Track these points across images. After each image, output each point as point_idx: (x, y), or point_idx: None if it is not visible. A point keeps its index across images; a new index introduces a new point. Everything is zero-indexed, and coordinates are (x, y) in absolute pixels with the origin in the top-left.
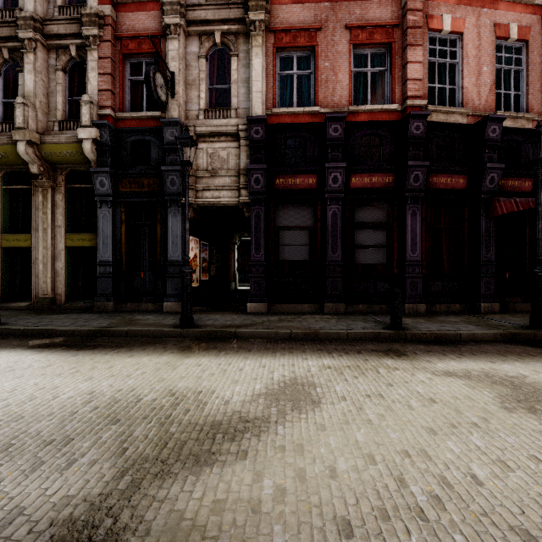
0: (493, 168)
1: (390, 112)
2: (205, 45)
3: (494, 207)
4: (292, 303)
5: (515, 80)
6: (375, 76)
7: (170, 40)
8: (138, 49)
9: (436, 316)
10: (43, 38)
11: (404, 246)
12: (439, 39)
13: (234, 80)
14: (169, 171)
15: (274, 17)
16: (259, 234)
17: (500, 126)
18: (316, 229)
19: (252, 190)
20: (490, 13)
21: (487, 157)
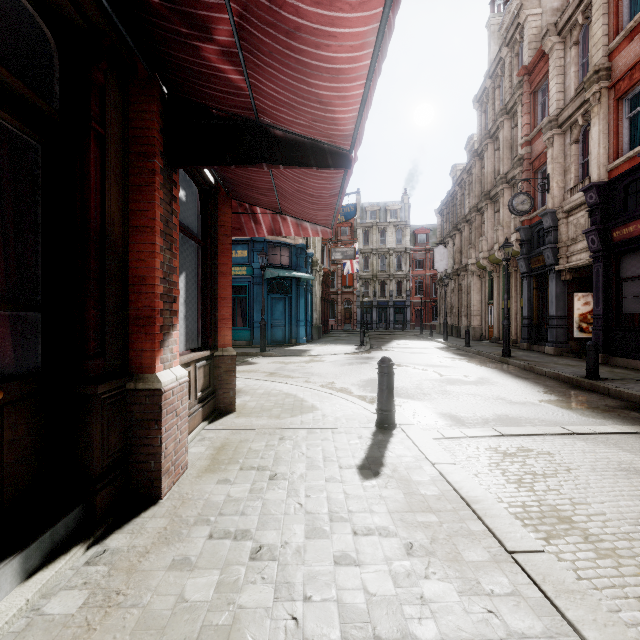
0: None
1: None
2: (573, 133)
3: None
4: (628, 358)
5: None
6: None
7: (547, 151)
8: (538, 165)
9: None
10: (506, 185)
11: None
12: None
13: (590, 151)
14: (544, 249)
15: (614, 71)
16: (598, 289)
17: None
18: None
19: (591, 250)
20: None
21: None
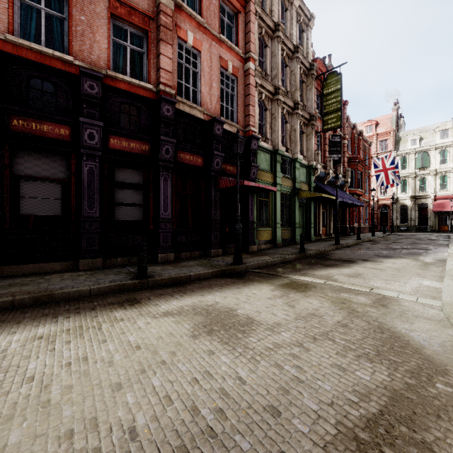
0: (218, 155)
1: (147, 90)
2: None
3: (219, 182)
4: (38, 263)
5: (231, 100)
6: (135, 54)
7: None
8: None
9: (181, 262)
10: None
11: (158, 205)
12: (186, 48)
13: None
14: None
15: None
16: None
17: (222, 127)
18: (70, 184)
19: None
20: (218, 47)
21: (215, 147)
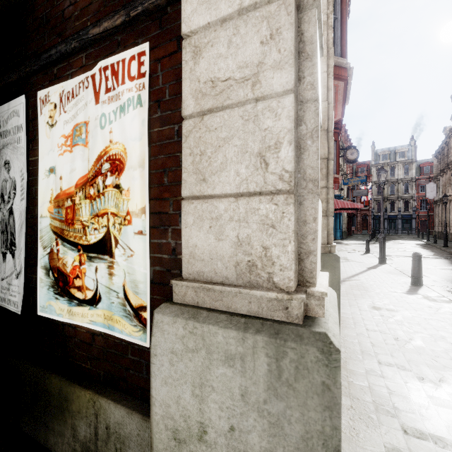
0: None
1: None
2: None
3: None
4: None
5: None
6: None
7: None
8: None
9: None
10: None
11: None
12: None
13: None
14: None
15: None
16: None
17: None
18: None
19: None
20: None
21: None
